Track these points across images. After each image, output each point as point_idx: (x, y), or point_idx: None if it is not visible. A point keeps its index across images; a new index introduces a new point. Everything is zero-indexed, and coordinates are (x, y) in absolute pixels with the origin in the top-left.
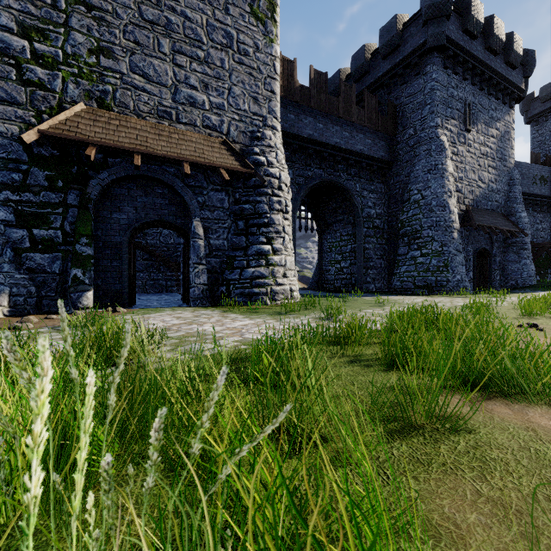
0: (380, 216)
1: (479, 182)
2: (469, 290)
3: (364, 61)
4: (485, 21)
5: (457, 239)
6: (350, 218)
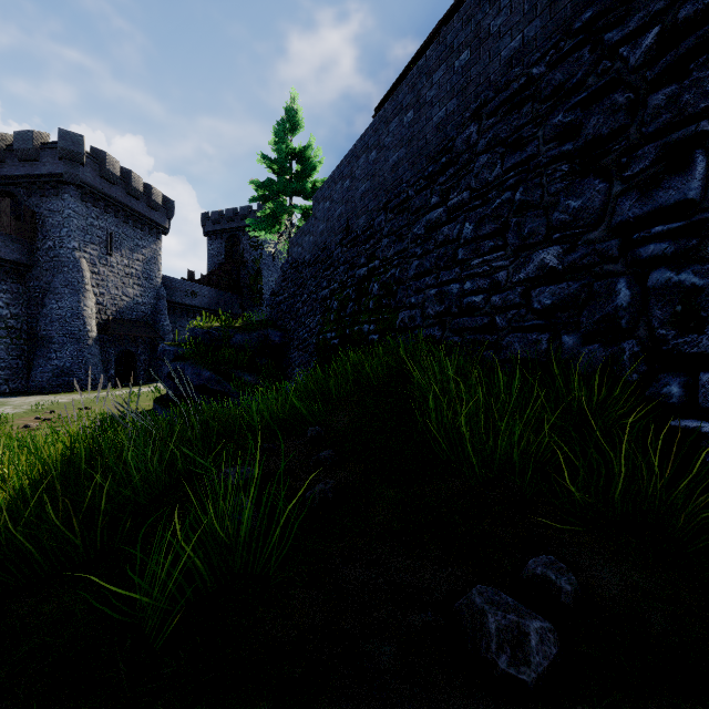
0: (17, 316)
1: (123, 297)
2: (105, 386)
3: None
4: (126, 172)
5: (93, 346)
6: None
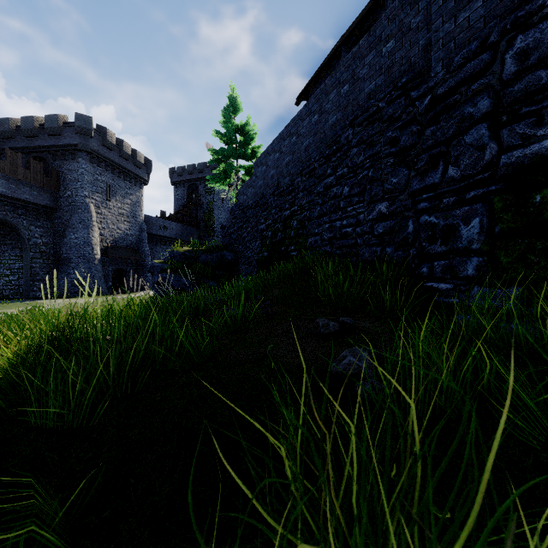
0: (46, 244)
1: (117, 230)
2: (106, 293)
3: (33, 128)
4: (120, 141)
5: (98, 264)
6: (19, 244)
